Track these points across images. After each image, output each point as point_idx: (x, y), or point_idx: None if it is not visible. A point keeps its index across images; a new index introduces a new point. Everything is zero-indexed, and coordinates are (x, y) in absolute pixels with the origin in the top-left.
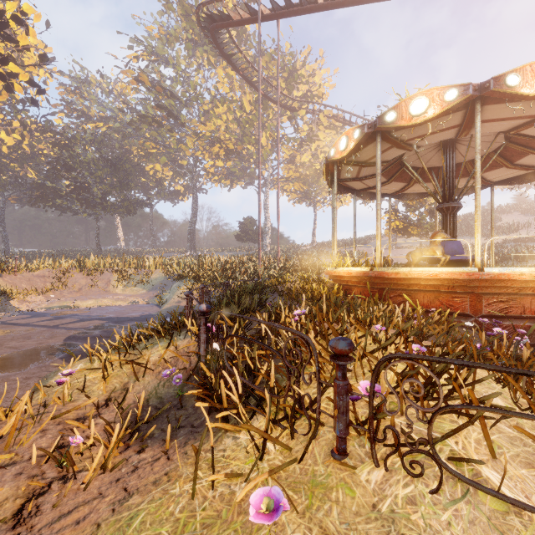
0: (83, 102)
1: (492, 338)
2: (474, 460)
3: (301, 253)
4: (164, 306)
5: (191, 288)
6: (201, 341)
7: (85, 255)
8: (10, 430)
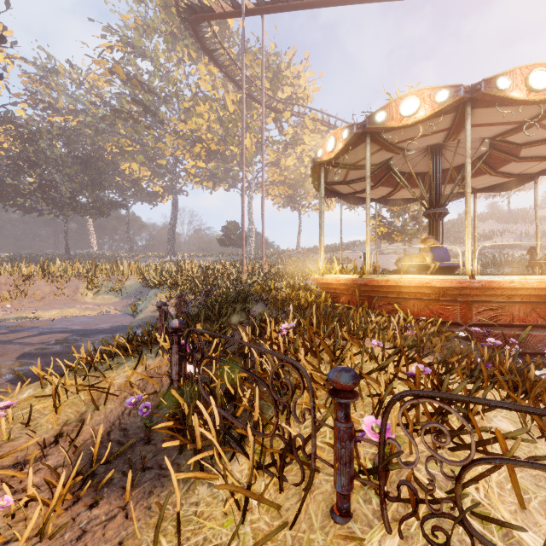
0: (50, 93)
1: (494, 353)
2: (512, 525)
3: (286, 259)
4: (138, 316)
5: (169, 296)
6: (172, 363)
7: (52, 259)
8: None
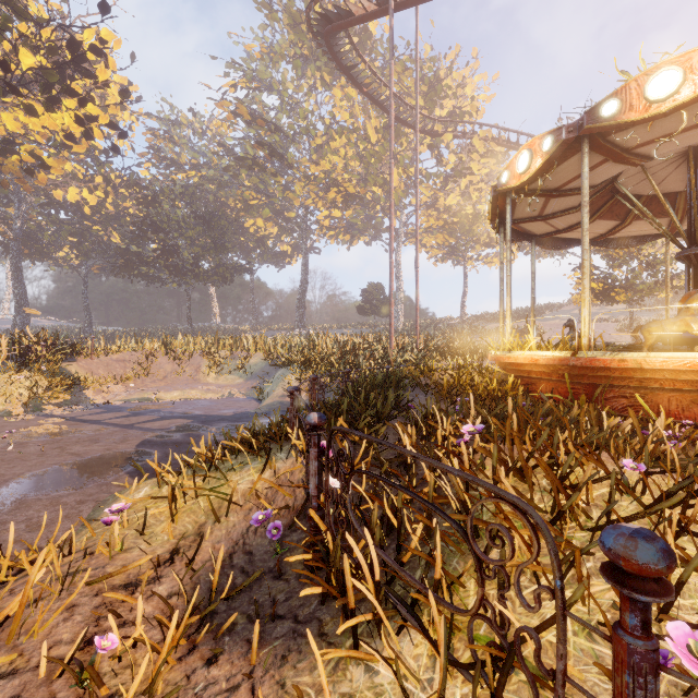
0: (173, 148)
1: None
2: None
3: (446, 330)
4: (264, 401)
5: (300, 378)
6: (310, 472)
7: (175, 334)
8: (26, 602)
